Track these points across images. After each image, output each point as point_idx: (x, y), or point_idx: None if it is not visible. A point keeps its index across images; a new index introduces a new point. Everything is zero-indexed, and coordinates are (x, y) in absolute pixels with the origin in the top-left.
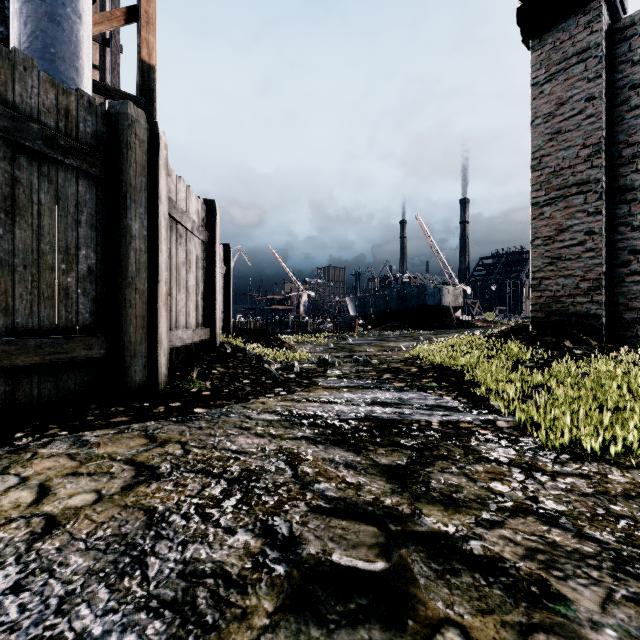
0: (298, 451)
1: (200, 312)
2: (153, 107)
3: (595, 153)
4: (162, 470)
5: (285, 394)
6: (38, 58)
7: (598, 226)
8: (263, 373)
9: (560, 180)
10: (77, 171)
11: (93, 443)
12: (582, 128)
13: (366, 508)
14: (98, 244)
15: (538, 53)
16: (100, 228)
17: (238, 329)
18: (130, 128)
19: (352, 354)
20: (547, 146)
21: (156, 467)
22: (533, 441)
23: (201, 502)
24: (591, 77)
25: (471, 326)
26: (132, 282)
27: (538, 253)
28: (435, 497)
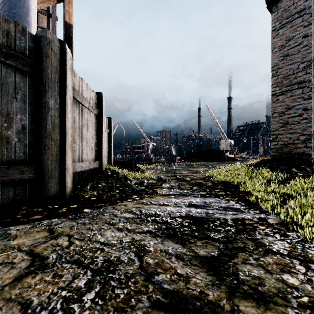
0: (144, 243)
1: (94, 152)
2: (71, 46)
3: (308, 66)
4: (49, 260)
5: (138, 199)
6: (6, 15)
7: (310, 105)
8: (127, 186)
9: (288, 81)
10: (15, 68)
11: (12, 236)
12: (300, 52)
13: (194, 303)
14: (28, 112)
15: (275, 13)
16: (30, 103)
17: (116, 161)
18: (48, 45)
19: (175, 174)
20: (281, 63)
21: (46, 257)
22: (297, 235)
23: (68, 295)
24: (306, 24)
25: (234, 160)
26: (49, 135)
27: (275, 121)
28: (246, 290)
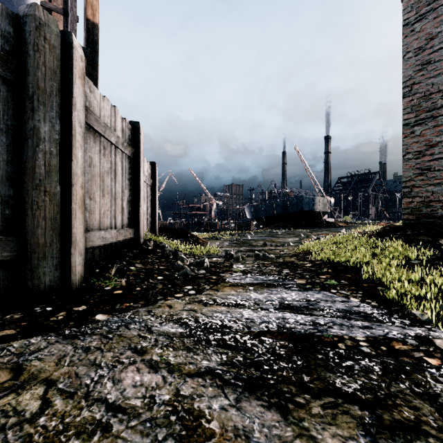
0: (199, 407)
1: (126, 215)
2: (96, 56)
3: None
4: None
5: (193, 293)
6: None
7: None
8: (176, 269)
9: (430, 103)
10: None
11: None
12: None
13: None
14: (3, 145)
15: None
16: (5, 129)
17: (163, 228)
18: (38, 30)
19: (252, 248)
20: (417, 75)
21: None
22: None
23: None
24: None
25: (336, 226)
26: (40, 184)
27: (409, 165)
28: None
